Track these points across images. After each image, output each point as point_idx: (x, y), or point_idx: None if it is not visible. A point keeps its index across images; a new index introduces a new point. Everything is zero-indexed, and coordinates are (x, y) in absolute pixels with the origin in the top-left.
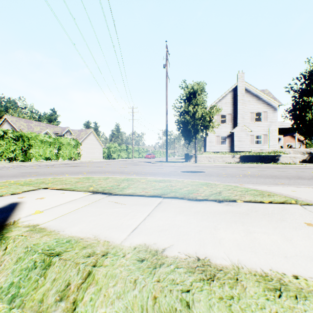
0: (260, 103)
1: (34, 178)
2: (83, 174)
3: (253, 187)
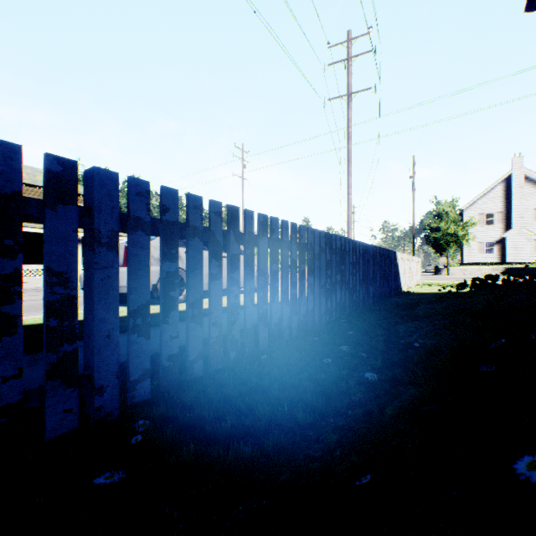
0: None
1: None
2: None
3: None
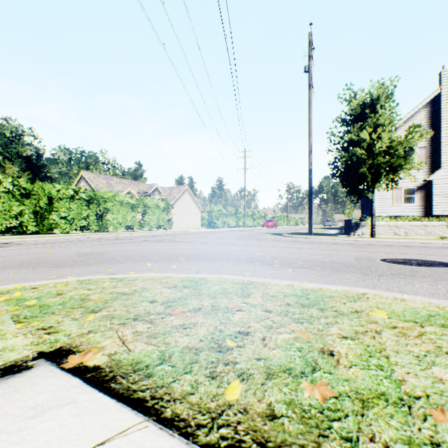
0: None
1: (78, 279)
2: (180, 262)
3: None
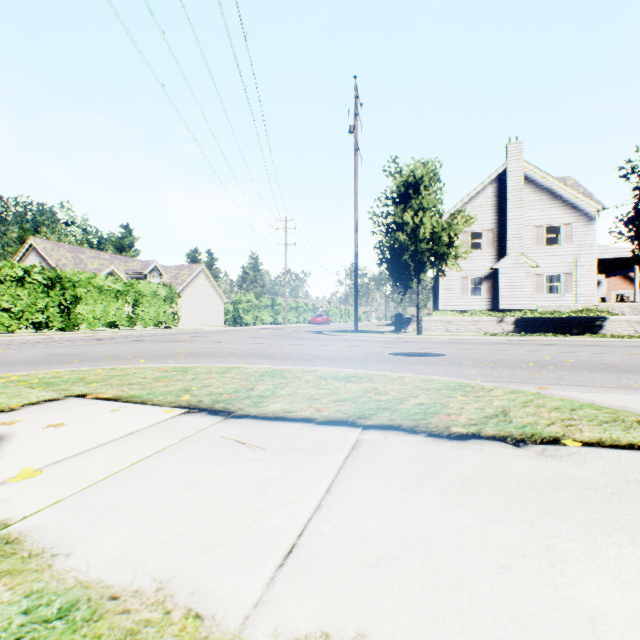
0: (558, 206)
1: (68, 369)
2: (178, 359)
3: (576, 394)
